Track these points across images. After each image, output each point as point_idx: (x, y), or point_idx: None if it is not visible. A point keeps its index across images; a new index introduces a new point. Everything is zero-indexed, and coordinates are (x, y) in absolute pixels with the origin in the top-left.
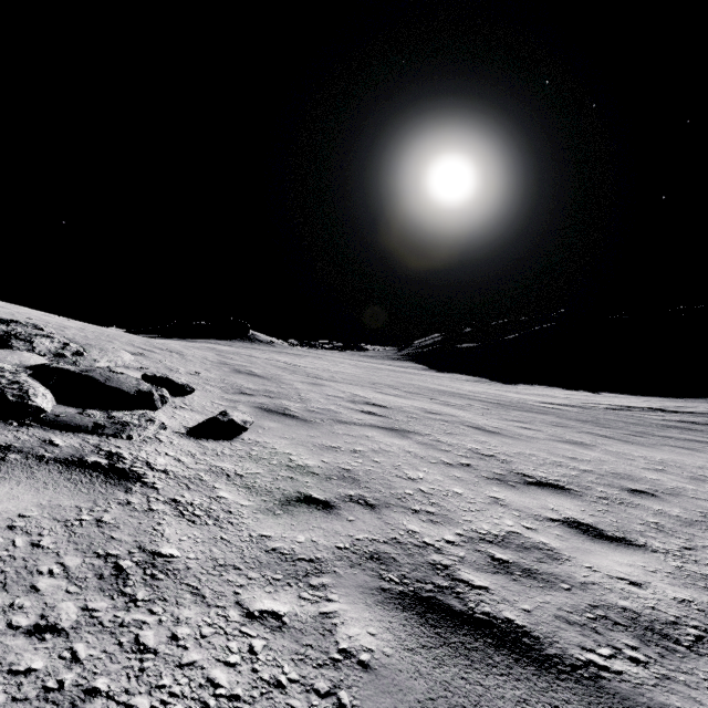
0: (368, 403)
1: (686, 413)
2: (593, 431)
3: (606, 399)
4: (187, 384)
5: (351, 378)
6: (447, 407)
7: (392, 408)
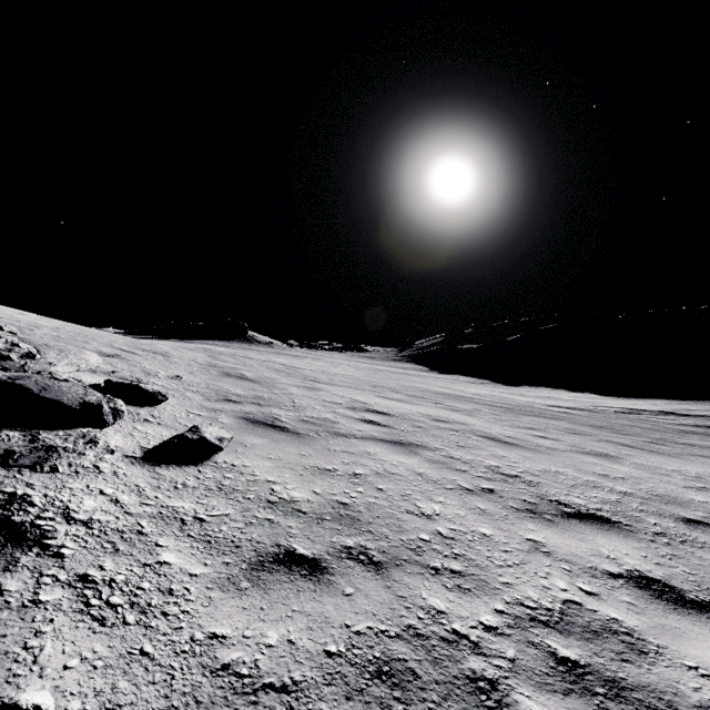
0: (370, 410)
1: (699, 416)
2: (613, 440)
3: (614, 402)
4: (159, 391)
5: (350, 381)
6: (454, 413)
7: (395, 416)
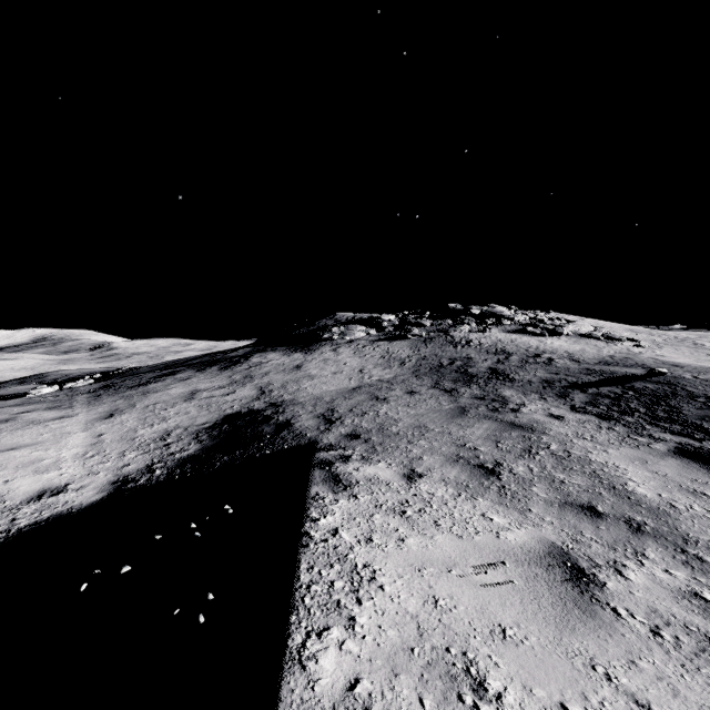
0: None
1: None
2: None
3: None
4: (638, 340)
5: None
6: None
7: None
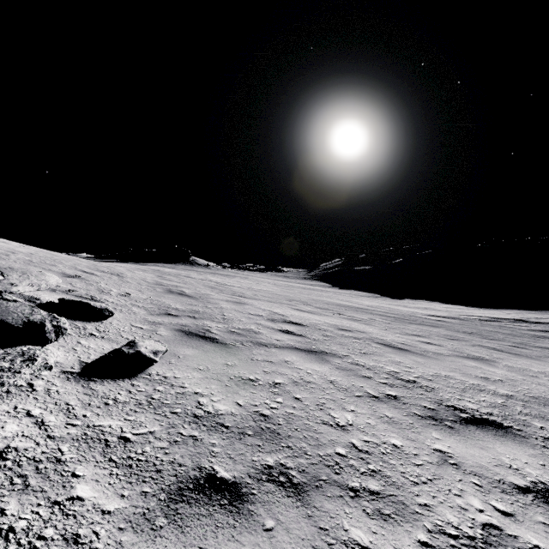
0: (286, 321)
1: (546, 323)
2: (483, 344)
3: (478, 312)
4: (106, 308)
5: (270, 296)
6: (354, 322)
7: (308, 326)
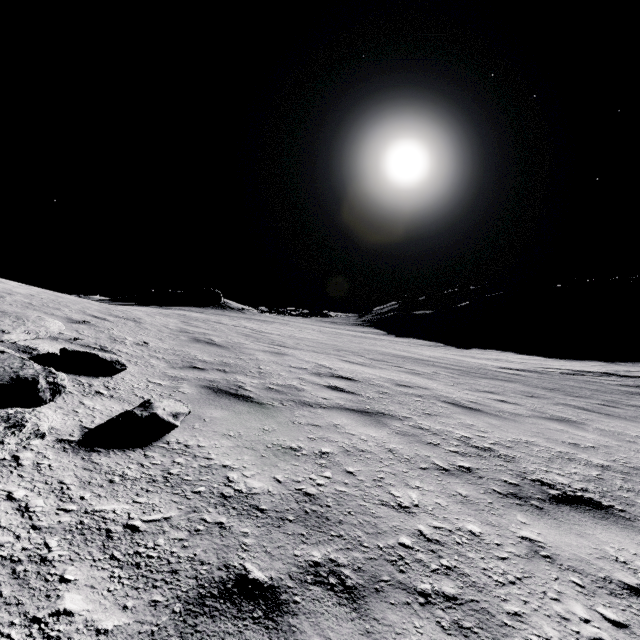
0: (335, 375)
1: (639, 377)
2: (568, 403)
3: (558, 364)
4: (117, 360)
5: (315, 345)
6: (415, 377)
7: (360, 381)
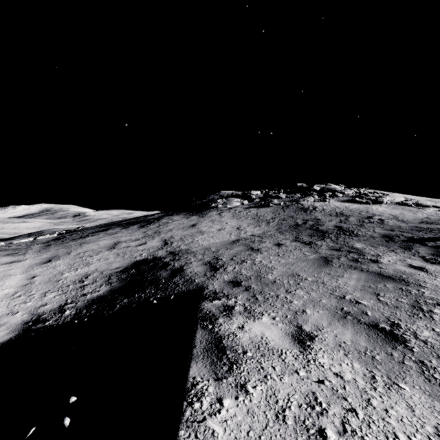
0: None
1: None
2: None
3: None
4: None
5: None
6: None
7: None
